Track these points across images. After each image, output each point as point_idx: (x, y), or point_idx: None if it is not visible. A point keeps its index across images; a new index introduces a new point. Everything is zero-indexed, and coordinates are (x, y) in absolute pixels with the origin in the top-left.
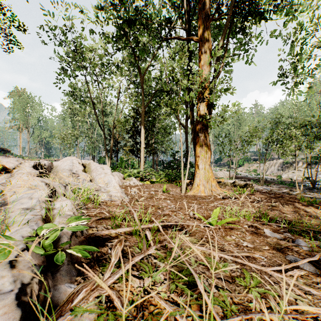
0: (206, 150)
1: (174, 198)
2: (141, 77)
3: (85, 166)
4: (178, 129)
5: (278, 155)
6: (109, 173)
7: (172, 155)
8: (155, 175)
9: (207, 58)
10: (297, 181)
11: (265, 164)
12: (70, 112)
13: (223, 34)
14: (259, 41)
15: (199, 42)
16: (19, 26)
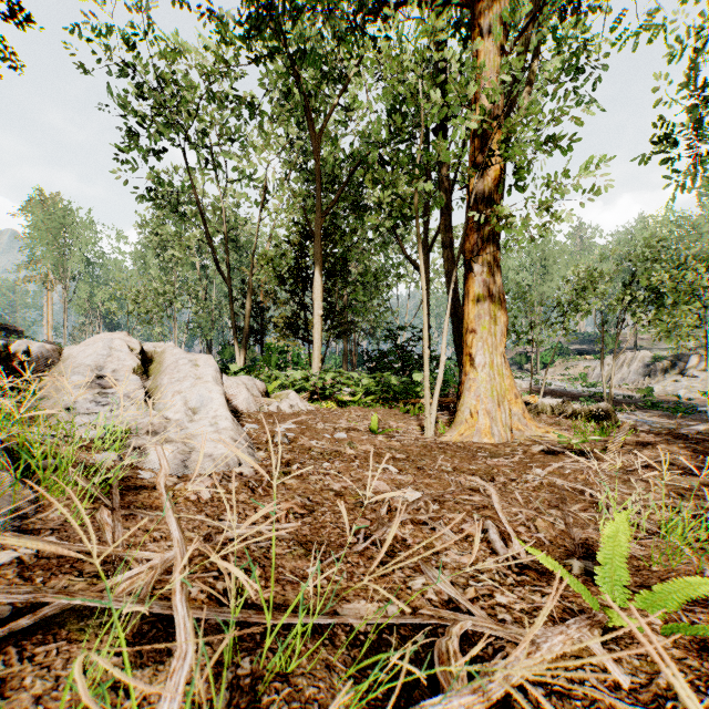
0: (495, 313)
1: (408, 454)
2: (314, 137)
3: (150, 358)
4: (404, 280)
5: (635, 342)
6: (207, 376)
7: (391, 335)
8: (350, 386)
9: (497, 49)
10: (689, 401)
11: (606, 362)
12: (157, 241)
13: (534, 5)
14: (619, 36)
15: (474, 5)
16: (10, 13)
